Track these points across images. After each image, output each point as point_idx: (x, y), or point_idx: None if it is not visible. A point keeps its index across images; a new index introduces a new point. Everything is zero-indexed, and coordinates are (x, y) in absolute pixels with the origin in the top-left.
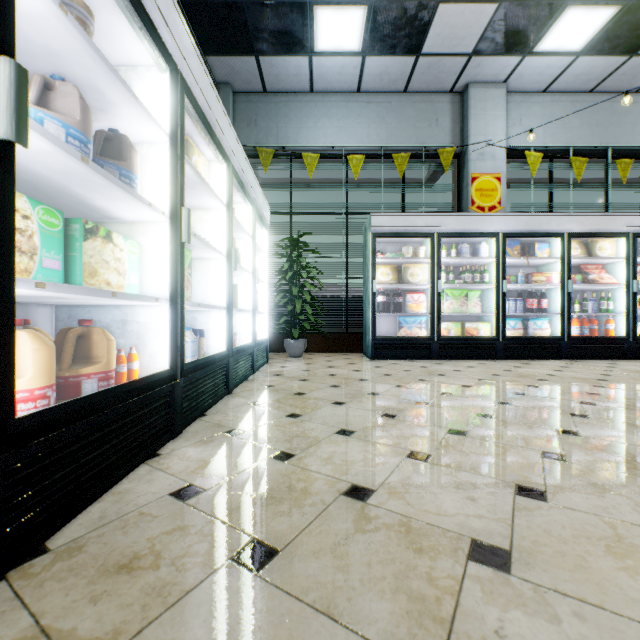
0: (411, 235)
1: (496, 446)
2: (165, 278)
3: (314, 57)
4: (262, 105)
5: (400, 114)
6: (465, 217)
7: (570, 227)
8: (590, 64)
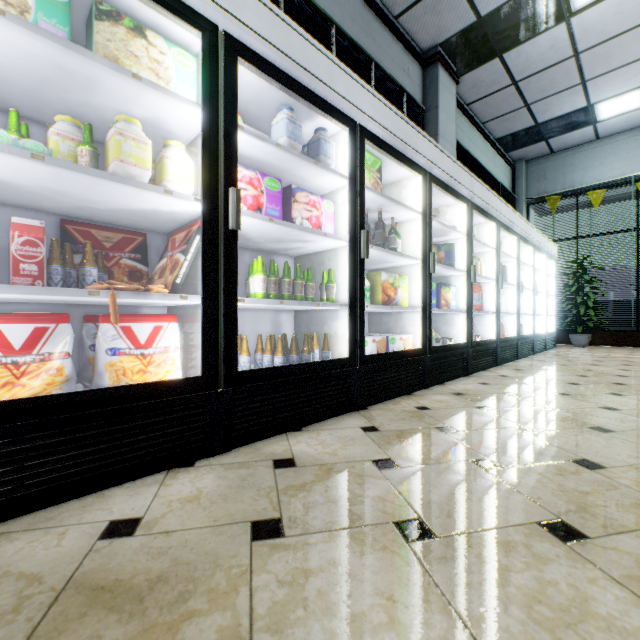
0: None
1: None
2: (513, 306)
3: (597, 124)
4: (549, 163)
5: None
6: None
7: None
8: None
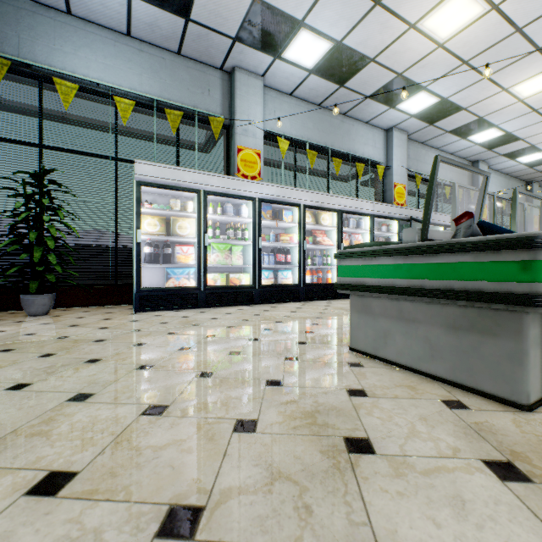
0: (179, 189)
1: (190, 425)
2: None
3: None
4: None
5: (174, 73)
6: (229, 180)
7: (305, 200)
8: (318, 83)
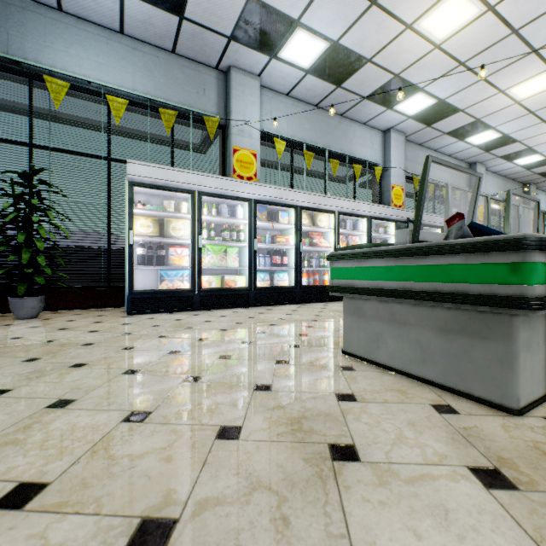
0: (172, 189)
1: (171, 432)
2: None
3: None
4: None
5: (169, 72)
6: (223, 180)
7: (301, 201)
8: (315, 83)
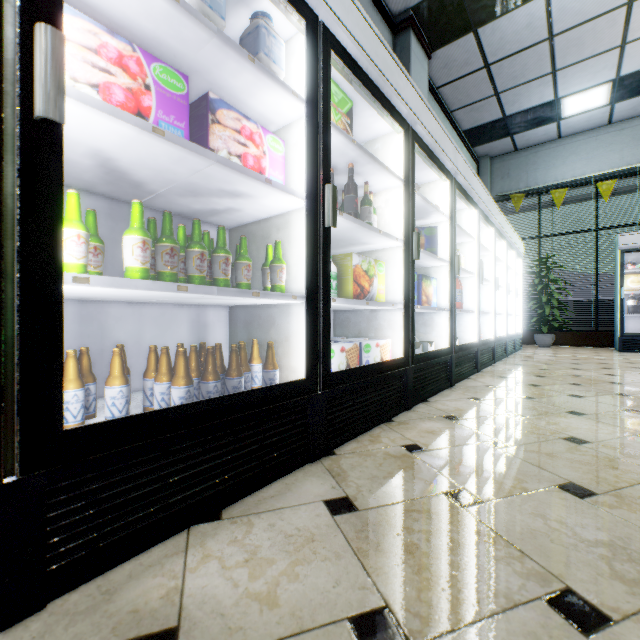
0: None
1: None
2: (489, 305)
3: (561, 121)
4: (513, 161)
5: None
6: None
7: None
8: None
